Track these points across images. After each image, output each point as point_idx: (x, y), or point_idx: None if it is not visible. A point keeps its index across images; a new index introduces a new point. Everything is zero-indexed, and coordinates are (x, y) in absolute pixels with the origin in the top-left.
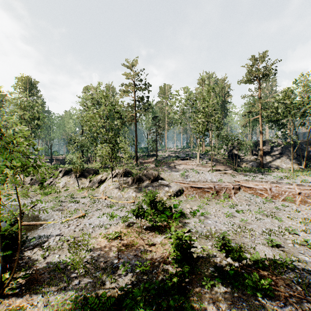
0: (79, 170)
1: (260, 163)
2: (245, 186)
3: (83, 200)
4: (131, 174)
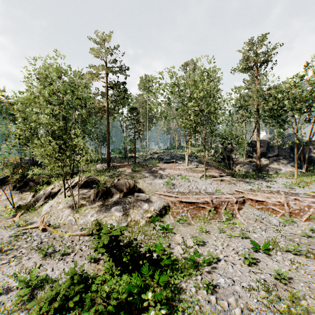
0: (20, 179)
1: (257, 166)
2: (252, 199)
3: (3, 233)
4: (97, 183)
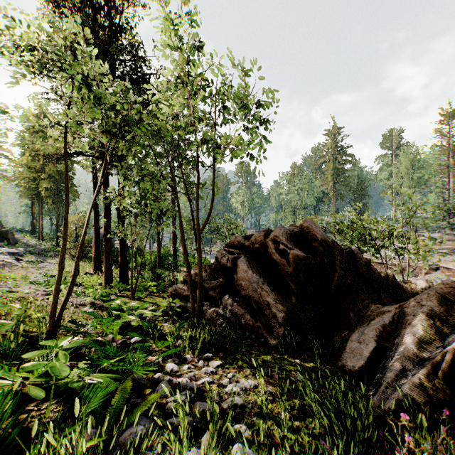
0: None
1: None
2: (442, 267)
3: None
4: None
